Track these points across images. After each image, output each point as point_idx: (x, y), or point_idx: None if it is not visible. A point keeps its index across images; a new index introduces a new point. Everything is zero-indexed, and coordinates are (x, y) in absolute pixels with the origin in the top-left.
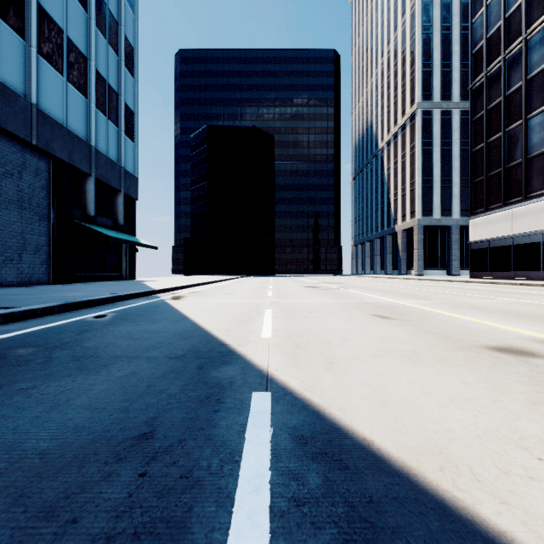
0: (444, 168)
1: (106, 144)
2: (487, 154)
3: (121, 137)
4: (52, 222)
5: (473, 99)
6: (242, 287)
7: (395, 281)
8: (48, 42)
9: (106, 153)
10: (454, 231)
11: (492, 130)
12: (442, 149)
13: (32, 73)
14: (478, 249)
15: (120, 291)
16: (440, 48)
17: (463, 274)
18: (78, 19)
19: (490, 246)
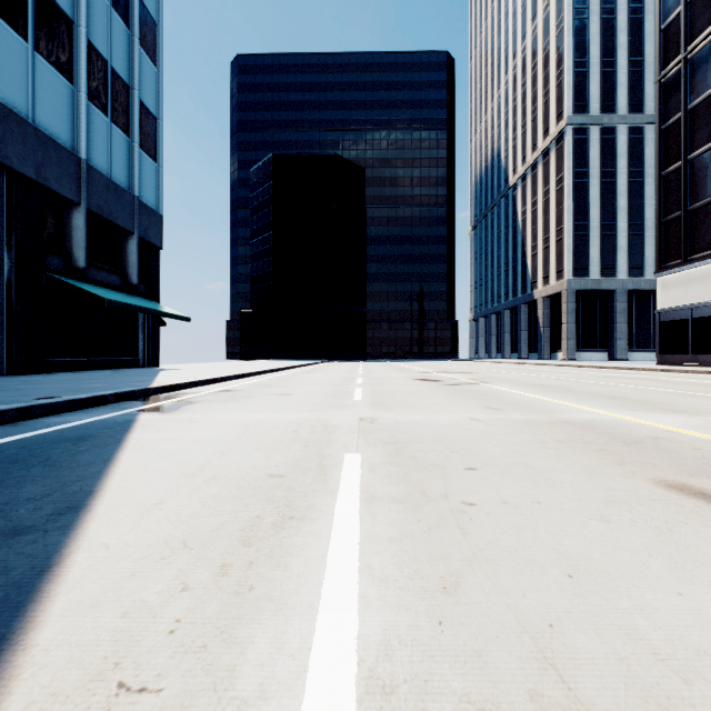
0: (606, 209)
1: (108, 159)
2: (687, 177)
3: (133, 151)
4: (6, 274)
5: (662, 96)
6: (313, 381)
7: (549, 370)
8: None
9: (108, 173)
10: (619, 298)
11: (696, 140)
12: (602, 181)
13: None
14: (672, 321)
15: (77, 390)
16: (600, 40)
17: (632, 358)
18: None
19: (693, 317)
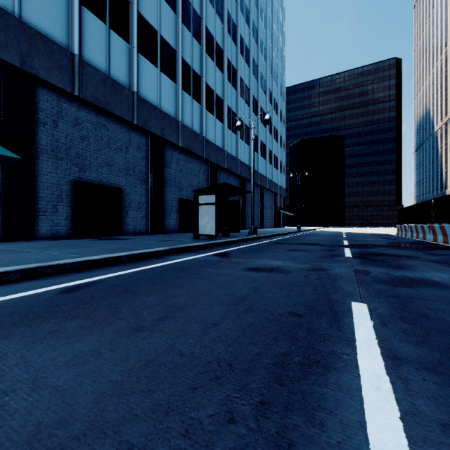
0: None
1: (280, 181)
2: None
3: (282, 177)
4: (273, 211)
5: None
6: None
7: None
8: (273, 161)
9: (280, 184)
10: None
11: None
12: None
13: (273, 173)
14: None
15: None
16: None
17: None
18: (276, 147)
19: None
